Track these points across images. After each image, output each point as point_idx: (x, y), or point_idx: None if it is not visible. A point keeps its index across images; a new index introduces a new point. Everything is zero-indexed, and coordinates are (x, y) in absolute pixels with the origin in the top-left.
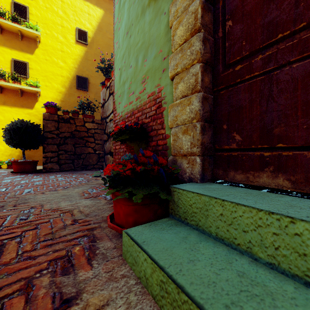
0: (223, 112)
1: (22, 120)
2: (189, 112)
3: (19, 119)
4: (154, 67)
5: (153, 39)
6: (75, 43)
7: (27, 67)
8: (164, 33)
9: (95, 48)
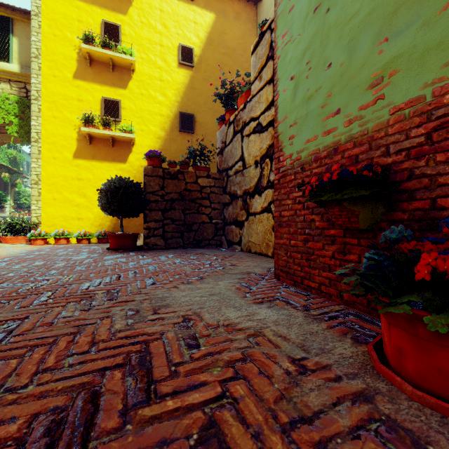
0: None
1: (120, 177)
2: None
3: (117, 176)
4: (421, 45)
5: None
6: (177, 67)
7: (119, 107)
8: None
9: (204, 71)
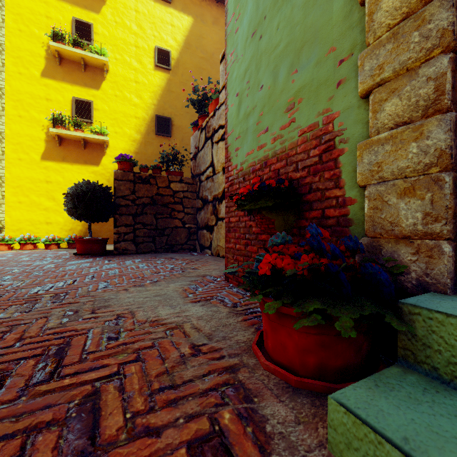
0: None
1: (87, 181)
2: (416, 154)
3: (84, 180)
4: (316, 80)
5: (313, 32)
6: (153, 70)
7: (92, 108)
8: (342, 15)
9: (181, 74)
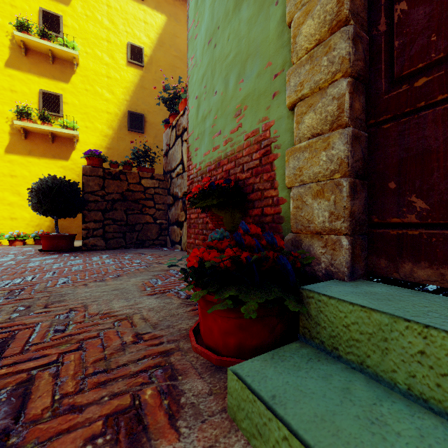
0: (387, 160)
1: (54, 176)
2: (325, 161)
3: (50, 175)
4: (257, 90)
5: (255, 46)
6: (126, 65)
7: (60, 101)
8: (276, 34)
9: (154, 71)
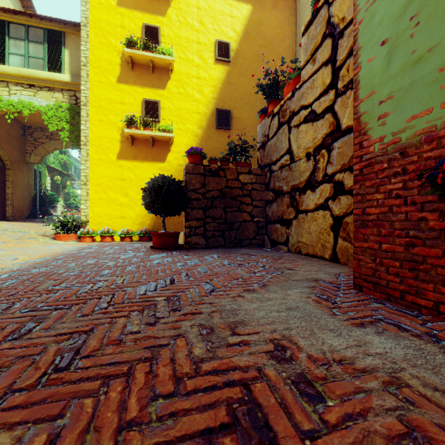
0: None
1: (163, 175)
2: None
3: (160, 174)
4: None
5: None
6: (214, 64)
7: (159, 107)
8: None
9: (240, 65)
